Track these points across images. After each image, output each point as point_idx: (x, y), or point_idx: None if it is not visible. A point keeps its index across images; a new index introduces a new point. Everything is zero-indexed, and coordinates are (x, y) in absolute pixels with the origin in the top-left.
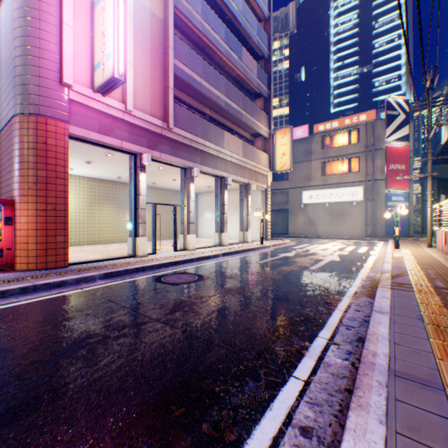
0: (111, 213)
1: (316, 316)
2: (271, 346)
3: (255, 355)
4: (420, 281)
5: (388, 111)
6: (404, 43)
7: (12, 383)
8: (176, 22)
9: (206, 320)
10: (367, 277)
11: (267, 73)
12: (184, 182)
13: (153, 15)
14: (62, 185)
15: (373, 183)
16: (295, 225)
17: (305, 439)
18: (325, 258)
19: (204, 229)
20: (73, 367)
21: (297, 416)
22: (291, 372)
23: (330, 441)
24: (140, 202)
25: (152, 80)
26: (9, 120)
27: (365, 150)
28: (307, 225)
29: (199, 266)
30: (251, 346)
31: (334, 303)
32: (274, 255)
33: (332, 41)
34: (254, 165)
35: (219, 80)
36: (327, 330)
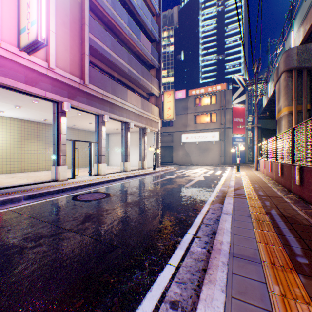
0: (39, 148)
1: (187, 219)
2: (155, 243)
3: (143, 251)
4: (250, 192)
5: (233, 85)
6: (241, 41)
7: None
8: (91, 6)
9: (109, 227)
10: (220, 190)
11: (158, 52)
12: (97, 125)
13: None
14: None
15: (225, 130)
16: (177, 156)
17: (173, 311)
18: (195, 179)
19: (113, 160)
20: None
21: (169, 293)
22: (167, 261)
23: (190, 309)
24: (61, 139)
25: (71, 47)
26: None
27: (220, 109)
28: (185, 156)
29: (108, 186)
30: (141, 244)
31: (199, 209)
32: (162, 177)
33: (200, 36)
34: (149, 115)
35: (124, 53)
36: (194, 228)
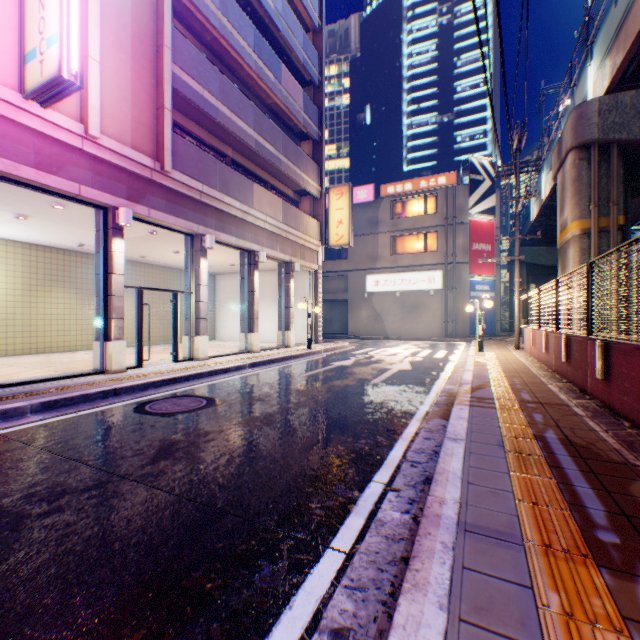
0: (67, 303)
1: (373, 451)
2: (304, 503)
3: (278, 521)
4: (504, 394)
5: (471, 175)
6: (486, 84)
7: None
8: (177, 8)
9: (208, 470)
10: (443, 391)
11: (318, 106)
12: (191, 256)
13: None
14: None
15: (454, 267)
16: (357, 321)
17: None
18: (393, 367)
19: (225, 328)
20: None
21: (330, 612)
22: (329, 542)
23: None
24: (114, 285)
25: (135, 93)
26: None
27: (445, 224)
28: (373, 321)
29: (211, 384)
30: (274, 505)
31: (399, 430)
32: (326, 364)
33: (405, 76)
34: (299, 236)
35: (246, 107)
36: (386, 470)
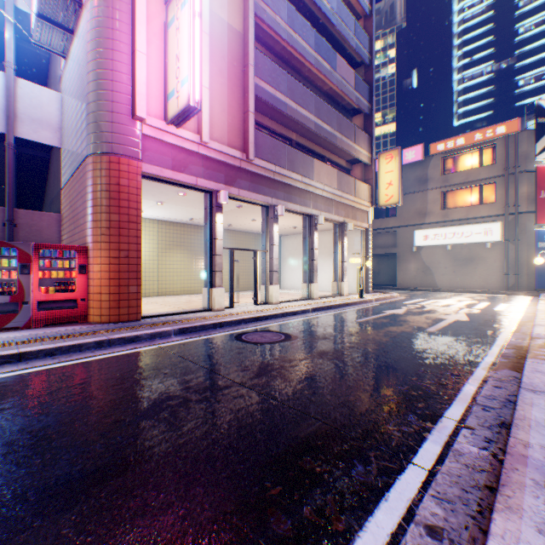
0: (183, 261)
1: (439, 391)
2: (381, 425)
3: (361, 434)
4: None
5: (538, 119)
6: None
7: (98, 441)
8: (256, 33)
9: (298, 387)
10: (509, 344)
11: (368, 82)
12: (266, 222)
13: (231, 29)
14: (135, 230)
15: (516, 218)
16: (405, 273)
17: (433, 541)
18: (447, 317)
19: (288, 279)
20: (156, 430)
21: (421, 511)
22: (410, 458)
23: None
24: (216, 247)
25: (229, 105)
26: (82, 161)
27: (505, 174)
28: (421, 273)
29: (284, 323)
30: (356, 422)
31: (464, 376)
32: (378, 311)
33: (455, 32)
34: (351, 199)
35: (307, 98)
36: (456, 409)
